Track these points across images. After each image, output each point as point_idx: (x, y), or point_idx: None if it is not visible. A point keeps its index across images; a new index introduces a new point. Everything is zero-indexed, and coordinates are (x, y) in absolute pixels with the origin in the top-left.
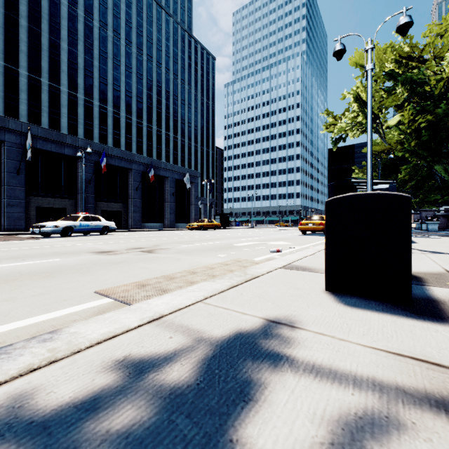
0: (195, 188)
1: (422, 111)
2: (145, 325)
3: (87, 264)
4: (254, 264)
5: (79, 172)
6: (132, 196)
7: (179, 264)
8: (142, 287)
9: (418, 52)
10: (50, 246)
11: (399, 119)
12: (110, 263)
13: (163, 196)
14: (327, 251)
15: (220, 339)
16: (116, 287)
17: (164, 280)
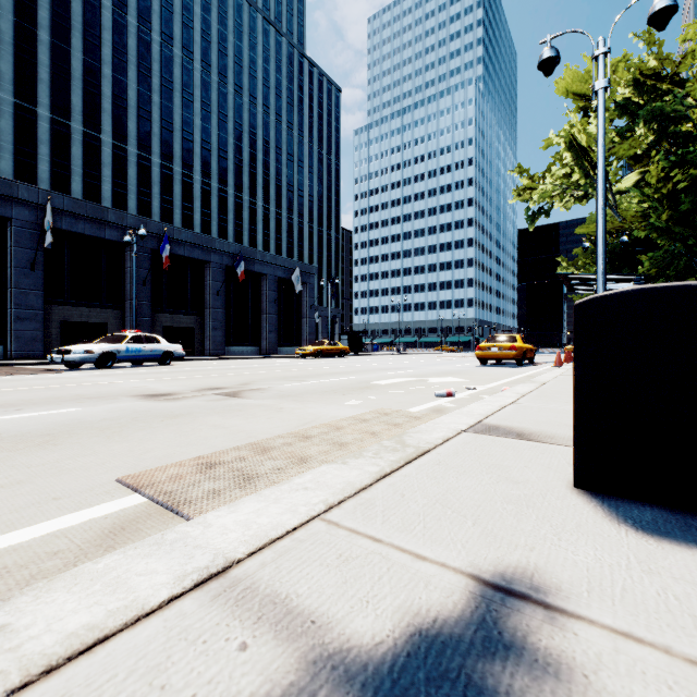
0: (309, 291)
1: (680, 164)
2: (186, 597)
3: (122, 419)
4: (412, 421)
5: (128, 266)
6: (210, 304)
7: (280, 418)
8: (209, 469)
9: (671, 68)
10: (72, 385)
11: (637, 179)
12: (162, 416)
13: (259, 304)
14: (578, 407)
15: (371, 658)
16: (159, 468)
17: (251, 453)
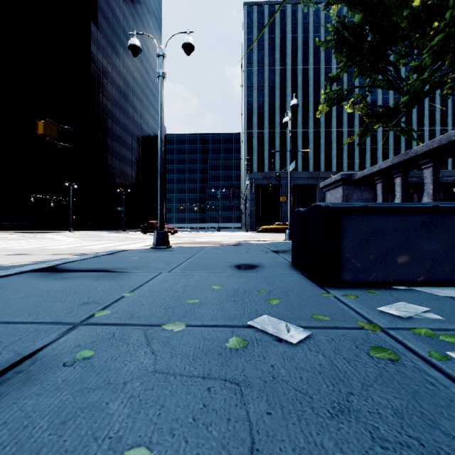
0: None
1: None
2: None
3: None
4: None
5: None
6: None
7: None
8: None
9: None
10: None
11: None
12: None
13: None
14: None
15: None
16: None
17: None
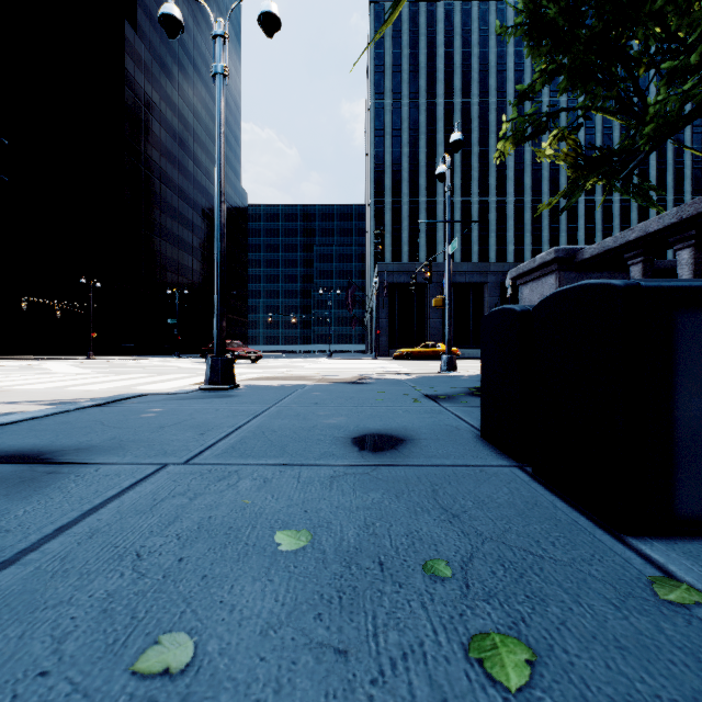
0: None
1: None
2: None
3: None
4: None
5: None
6: None
7: None
8: None
9: None
10: None
11: None
12: None
13: None
14: None
15: None
16: None
17: None
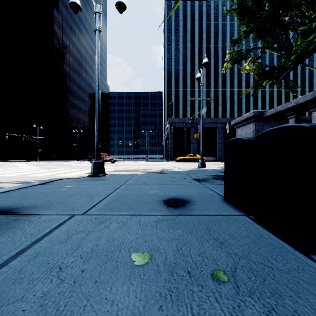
0: None
1: None
2: None
3: None
4: None
5: None
6: None
7: None
8: None
9: None
10: None
11: None
12: None
13: None
14: None
15: None
16: None
17: None
